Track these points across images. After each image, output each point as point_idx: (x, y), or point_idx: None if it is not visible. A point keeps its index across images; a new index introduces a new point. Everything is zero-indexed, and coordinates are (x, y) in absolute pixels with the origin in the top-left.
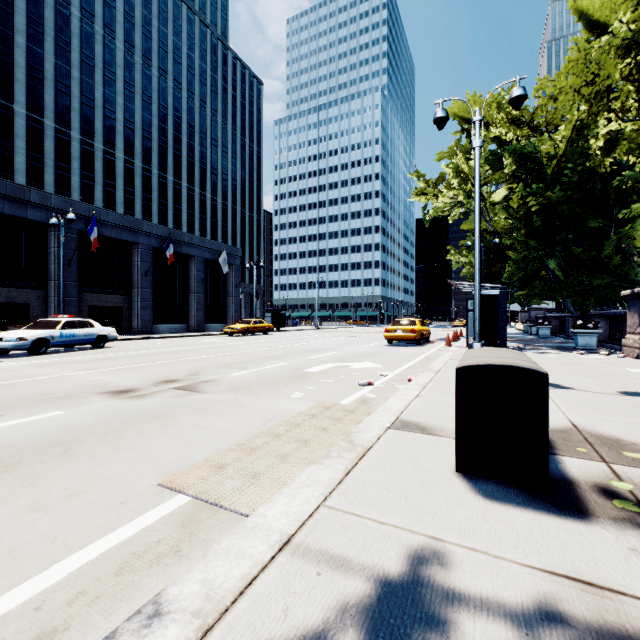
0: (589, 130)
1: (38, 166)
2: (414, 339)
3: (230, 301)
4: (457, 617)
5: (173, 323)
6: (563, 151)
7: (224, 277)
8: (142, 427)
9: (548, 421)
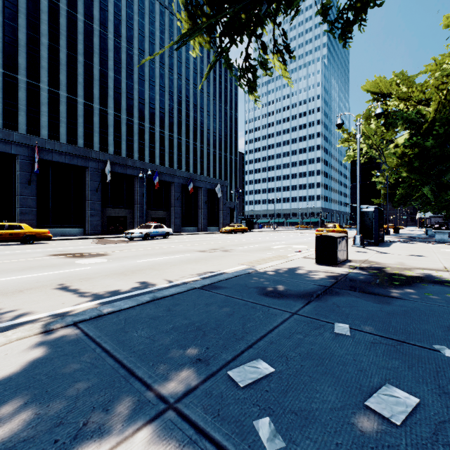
0: None
1: (119, 141)
2: None
3: (221, 213)
4: (301, 270)
5: (190, 226)
6: (433, 119)
7: (217, 199)
8: (221, 257)
9: (336, 248)
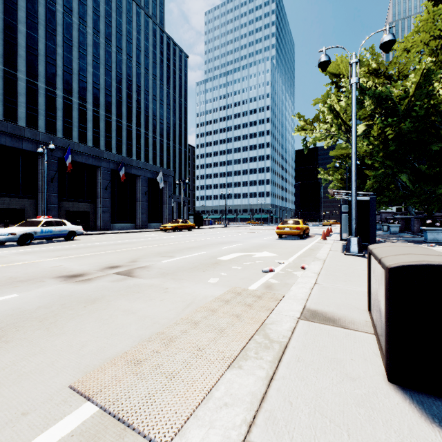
0: (434, 76)
1: (34, 115)
2: (298, 234)
3: (165, 207)
4: None
5: (125, 223)
6: (413, 92)
7: (161, 190)
8: (78, 311)
9: None
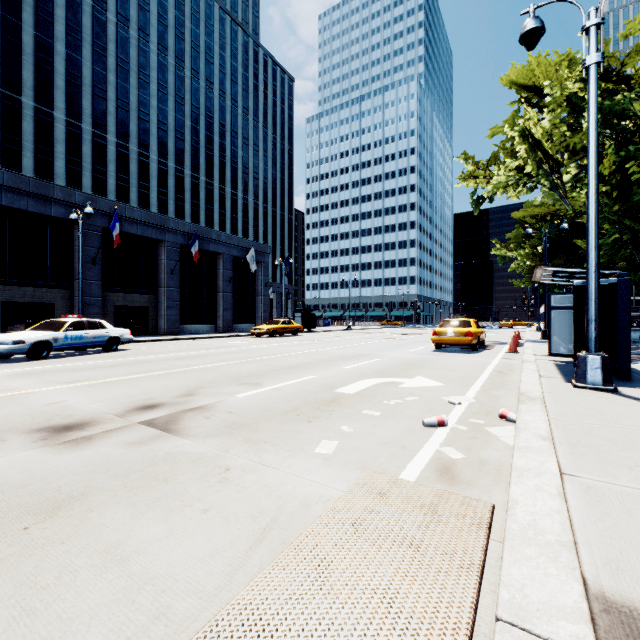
0: None
1: (76, 170)
2: (470, 344)
3: (259, 300)
4: None
5: (200, 323)
6: None
7: (253, 276)
8: None
9: None
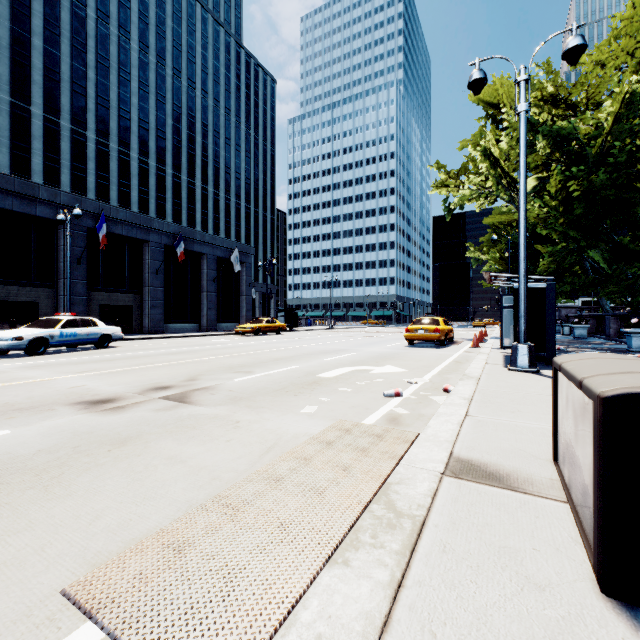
0: None
1: (54, 167)
2: (438, 339)
3: (242, 300)
4: None
5: (185, 322)
6: (609, 128)
7: (236, 276)
8: (97, 458)
9: None
